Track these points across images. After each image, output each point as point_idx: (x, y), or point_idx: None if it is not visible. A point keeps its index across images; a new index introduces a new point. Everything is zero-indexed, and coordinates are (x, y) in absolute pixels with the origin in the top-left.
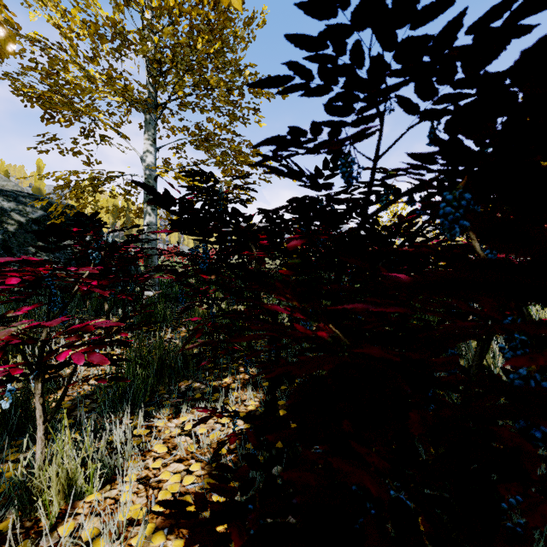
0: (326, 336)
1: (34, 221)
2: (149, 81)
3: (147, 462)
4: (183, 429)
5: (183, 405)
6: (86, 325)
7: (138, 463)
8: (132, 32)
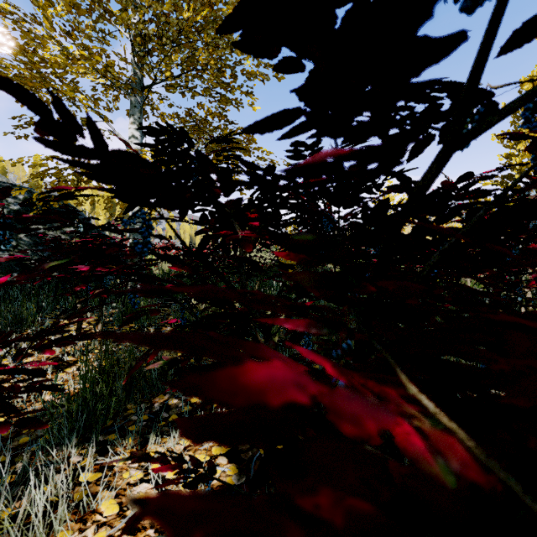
0: (425, 448)
1: (16, 213)
2: (135, 61)
3: (85, 535)
4: (147, 471)
5: (150, 435)
6: (6, 336)
7: (71, 536)
8: (118, 11)
